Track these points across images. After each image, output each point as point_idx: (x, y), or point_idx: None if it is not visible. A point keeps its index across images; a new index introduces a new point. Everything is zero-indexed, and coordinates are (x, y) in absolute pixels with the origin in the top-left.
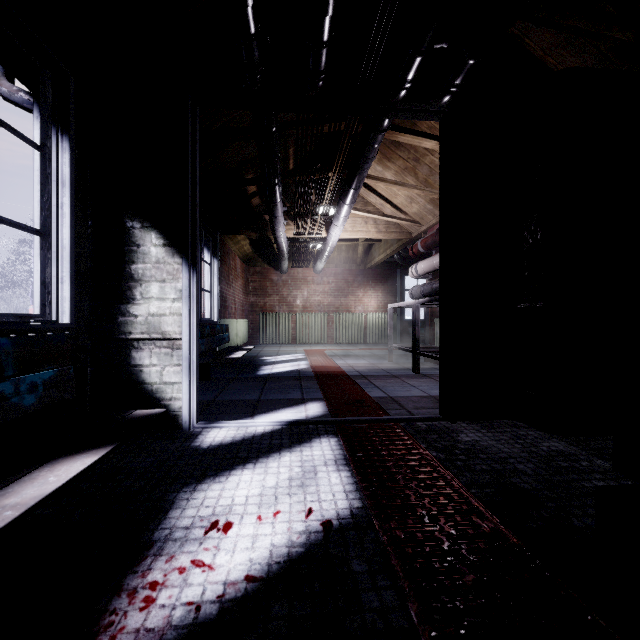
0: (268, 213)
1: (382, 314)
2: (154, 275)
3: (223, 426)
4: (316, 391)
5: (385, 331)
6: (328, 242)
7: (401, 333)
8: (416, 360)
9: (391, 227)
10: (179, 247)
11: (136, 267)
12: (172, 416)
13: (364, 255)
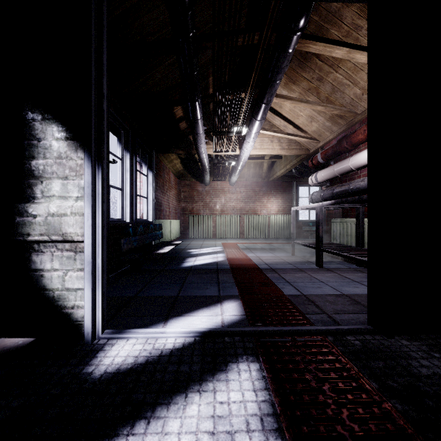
0: (191, 131)
1: (281, 216)
2: (55, 171)
3: (130, 337)
4: (232, 286)
5: (284, 229)
6: (241, 157)
7: (296, 230)
8: (320, 256)
9: (292, 145)
10: (82, 140)
11: (36, 163)
12: (75, 325)
13: (268, 171)
